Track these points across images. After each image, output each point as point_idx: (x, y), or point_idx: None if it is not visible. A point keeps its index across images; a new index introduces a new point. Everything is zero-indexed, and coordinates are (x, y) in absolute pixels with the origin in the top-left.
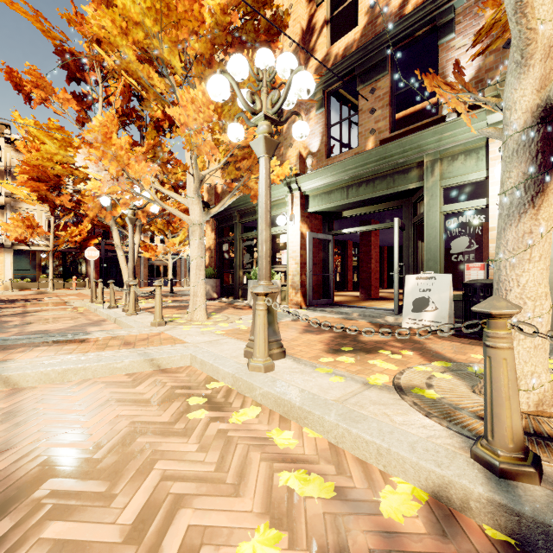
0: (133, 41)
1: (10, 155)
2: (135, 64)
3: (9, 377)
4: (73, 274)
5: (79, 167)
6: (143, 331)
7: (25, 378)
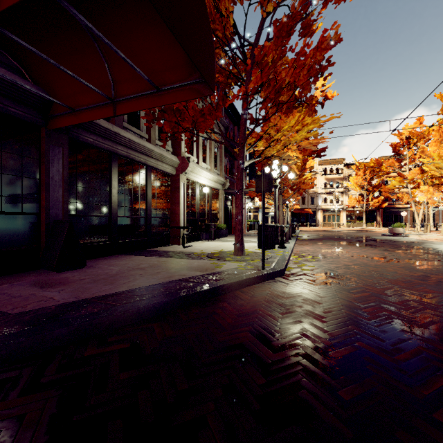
0: (435, 166)
1: (345, 171)
2: (435, 169)
3: (420, 236)
4: (369, 220)
5: (379, 171)
6: (438, 235)
7: (422, 236)
